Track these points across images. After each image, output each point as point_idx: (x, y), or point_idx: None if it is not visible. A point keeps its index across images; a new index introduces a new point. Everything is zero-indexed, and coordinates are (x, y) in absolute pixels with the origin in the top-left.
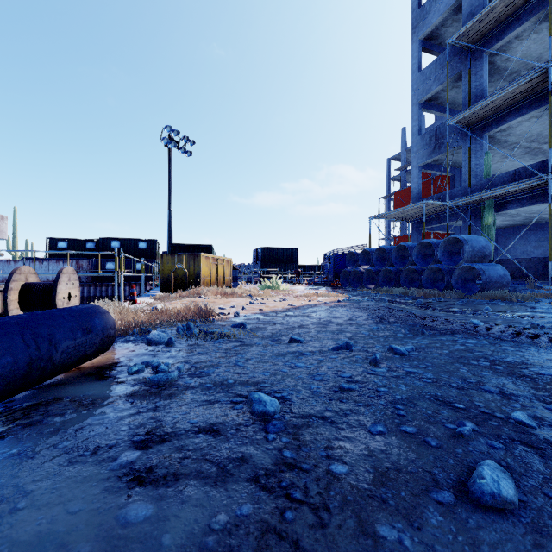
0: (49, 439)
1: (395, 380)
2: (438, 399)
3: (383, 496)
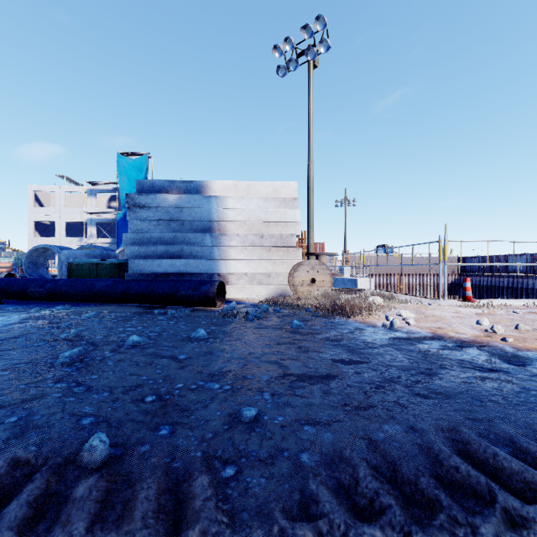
0: (128, 308)
1: (44, 332)
2: (10, 334)
3: (24, 322)
